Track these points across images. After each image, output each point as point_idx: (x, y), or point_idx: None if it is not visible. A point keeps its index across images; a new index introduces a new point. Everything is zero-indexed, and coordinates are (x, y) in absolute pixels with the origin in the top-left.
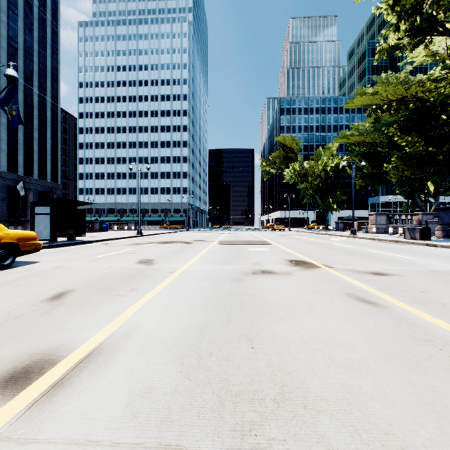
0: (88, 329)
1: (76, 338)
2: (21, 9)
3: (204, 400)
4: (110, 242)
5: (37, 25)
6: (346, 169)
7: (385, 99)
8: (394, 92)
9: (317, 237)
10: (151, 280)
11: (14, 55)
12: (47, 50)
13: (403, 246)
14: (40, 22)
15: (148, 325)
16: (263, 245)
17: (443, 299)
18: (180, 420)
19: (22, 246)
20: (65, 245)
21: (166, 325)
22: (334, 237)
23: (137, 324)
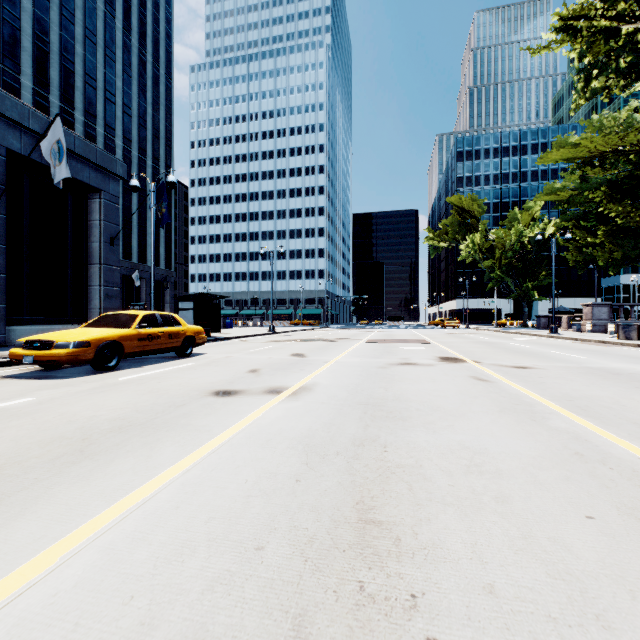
0: (290, 382)
1: (287, 384)
2: (135, 70)
3: (361, 398)
4: (247, 339)
5: (151, 85)
6: (557, 238)
7: (594, 150)
8: (604, 142)
9: (499, 336)
10: (312, 366)
11: (128, 124)
12: (160, 113)
13: (603, 347)
14: (154, 80)
15: (323, 382)
16: (419, 344)
17: (549, 381)
18: (351, 400)
19: (196, 339)
20: (207, 341)
21: (334, 383)
22: (523, 336)
23: (317, 382)
